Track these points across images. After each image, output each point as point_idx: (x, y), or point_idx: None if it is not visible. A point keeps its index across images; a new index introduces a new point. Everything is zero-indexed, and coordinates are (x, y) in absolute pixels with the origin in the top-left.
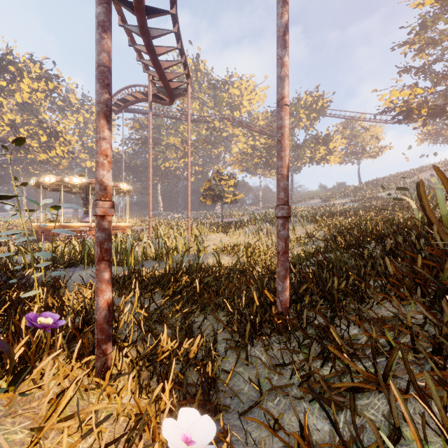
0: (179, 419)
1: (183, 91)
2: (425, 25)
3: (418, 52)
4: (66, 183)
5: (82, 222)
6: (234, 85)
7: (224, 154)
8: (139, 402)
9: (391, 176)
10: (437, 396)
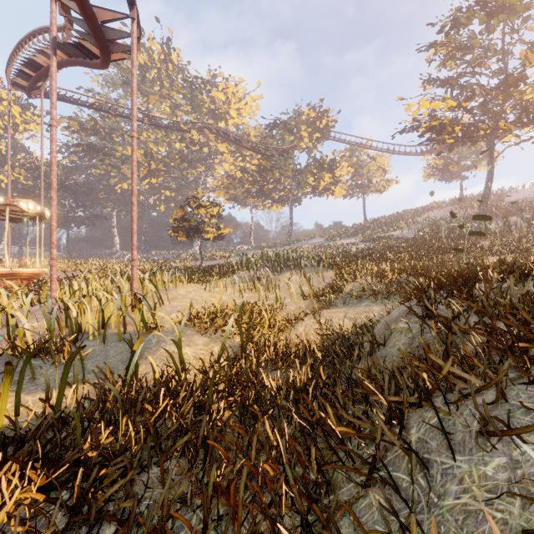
0: None
1: (124, 36)
2: (459, 23)
3: (447, 58)
4: None
5: None
6: (219, 87)
7: (205, 176)
8: None
9: (397, 214)
10: None
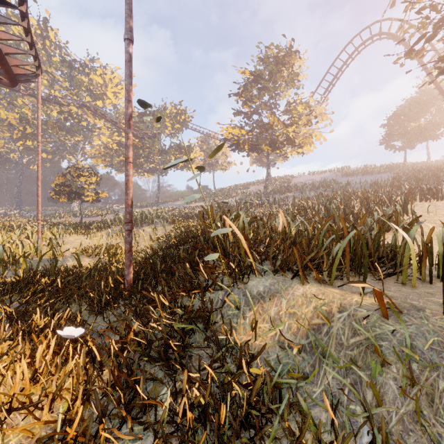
0: (65, 331)
1: (30, 78)
2: (247, 88)
3: (244, 103)
4: None
5: None
6: (97, 72)
7: (83, 144)
8: (35, 338)
9: (235, 186)
10: (167, 293)
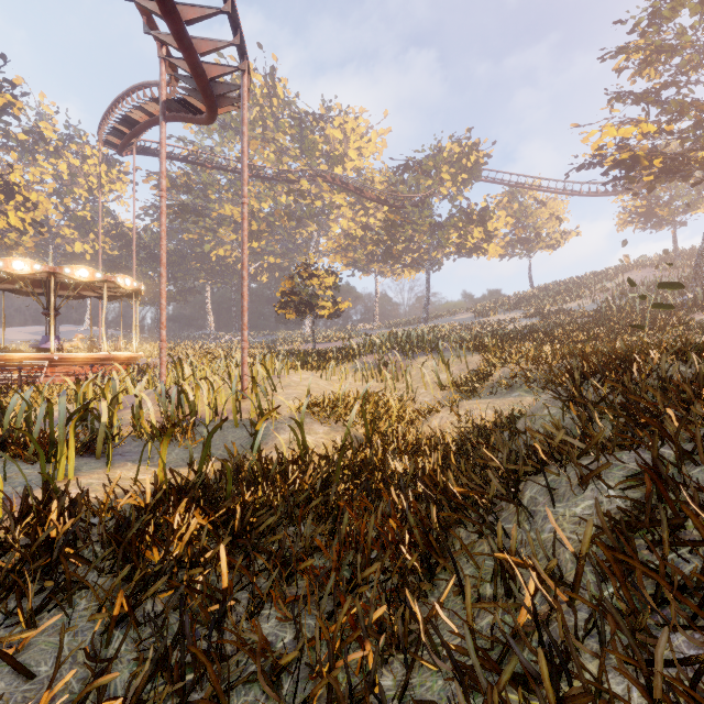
0: None
1: (233, 89)
2: (660, 17)
3: (644, 65)
4: (0, 271)
5: (42, 349)
6: (335, 123)
7: (317, 237)
8: None
9: (578, 277)
10: None
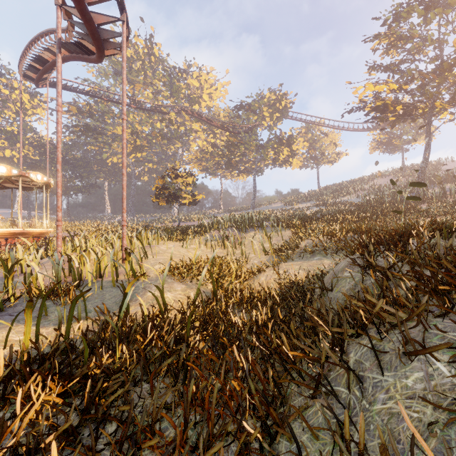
0: None
1: (116, 36)
2: (400, 16)
3: (390, 47)
4: None
5: None
6: (193, 76)
7: (182, 151)
8: None
9: (347, 182)
10: None
